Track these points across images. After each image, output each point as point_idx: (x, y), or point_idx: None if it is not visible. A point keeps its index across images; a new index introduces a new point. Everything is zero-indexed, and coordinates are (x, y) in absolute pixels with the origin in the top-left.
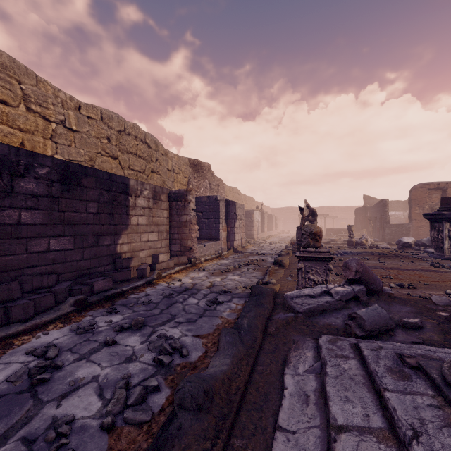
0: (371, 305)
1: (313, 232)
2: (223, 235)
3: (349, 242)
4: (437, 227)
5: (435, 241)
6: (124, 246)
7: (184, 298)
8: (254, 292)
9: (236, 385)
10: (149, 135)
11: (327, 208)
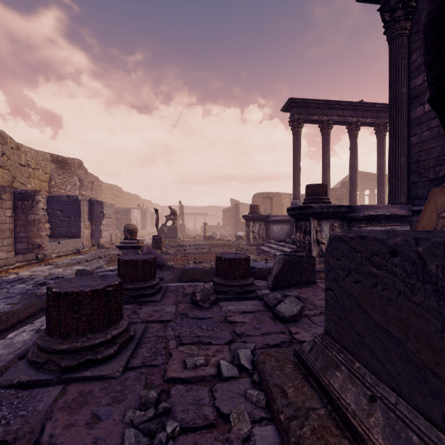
0: None
1: (129, 229)
2: (85, 232)
3: (204, 236)
4: (248, 224)
5: (247, 234)
6: None
7: (13, 285)
8: (77, 274)
9: (18, 315)
10: None
11: (211, 207)
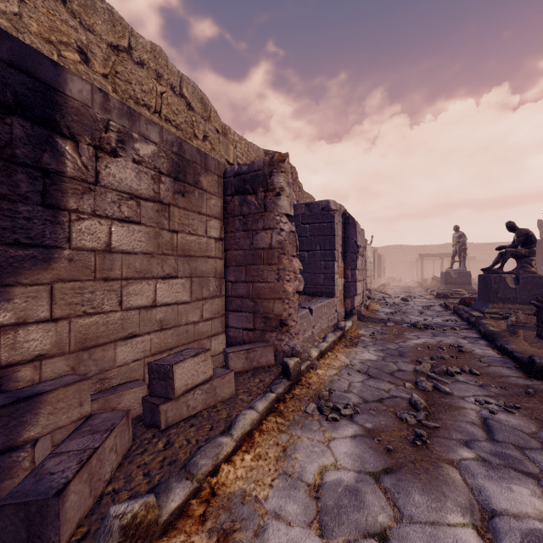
0: None
1: None
2: (338, 284)
3: None
4: None
5: None
6: (29, 335)
7: None
8: None
9: None
10: (190, 82)
11: None
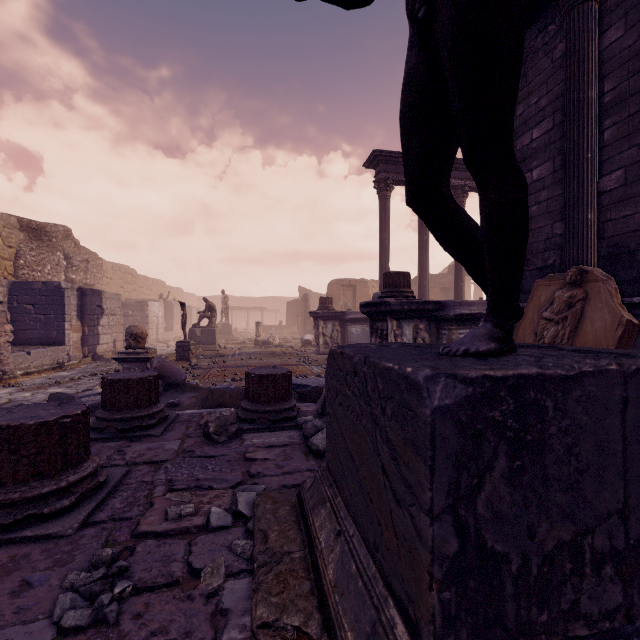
0: (165, 396)
1: (134, 333)
2: (73, 337)
3: (256, 341)
4: (317, 324)
5: (316, 338)
6: None
7: None
8: (50, 400)
9: None
10: None
11: (272, 299)
